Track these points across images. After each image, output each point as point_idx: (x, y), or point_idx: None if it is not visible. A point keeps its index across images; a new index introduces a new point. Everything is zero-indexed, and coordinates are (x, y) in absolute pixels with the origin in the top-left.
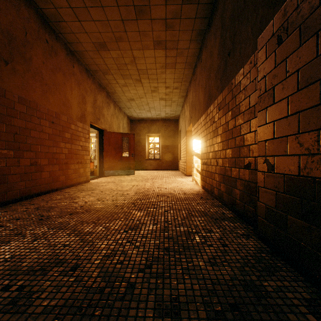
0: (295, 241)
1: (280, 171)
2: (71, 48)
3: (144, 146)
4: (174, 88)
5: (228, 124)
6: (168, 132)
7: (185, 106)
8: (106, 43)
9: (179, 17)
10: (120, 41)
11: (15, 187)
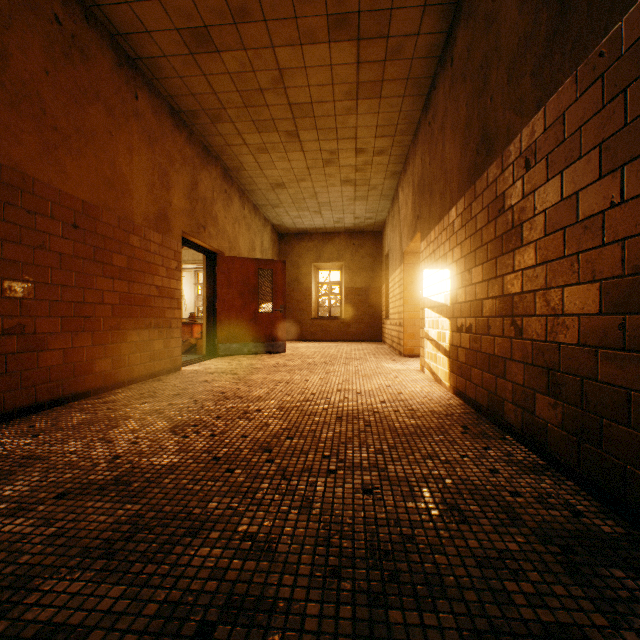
0: None
1: None
2: (130, 51)
3: (308, 290)
4: (375, 153)
5: (580, 201)
6: (359, 259)
7: (400, 196)
8: (209, 29)
9: None
10: (243, 21)
11: None
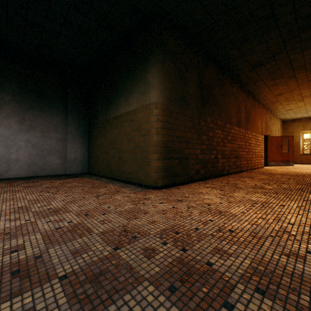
0: None
1: None
2: (259, 99)
3: (298, 143)
4: None
5: None
6: None
7: None
8: (282, 93)
9: None
10: (292, 90)
11: (249, 165)
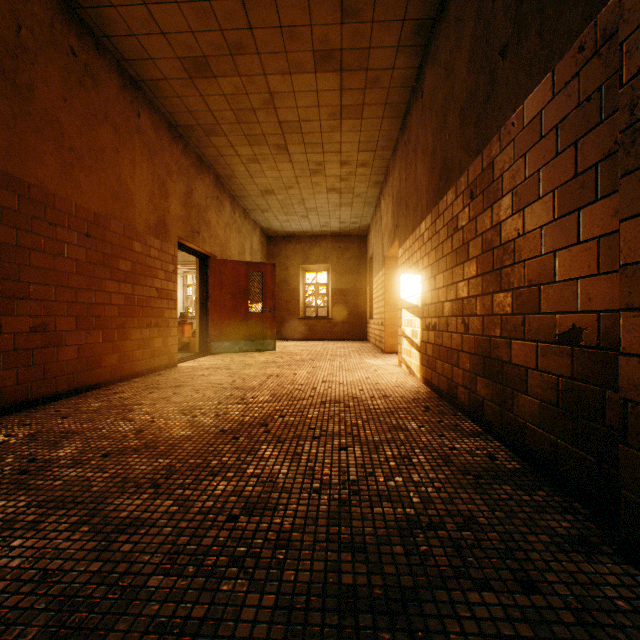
0: None
1: None
2: (134, 74)
3: (296, 291)
4: (358, 165)
5: (502, 229)
6: (345, 262)
7: (382, 204)
8: (207, 59)
9: None
10: (238, 53)
11: None
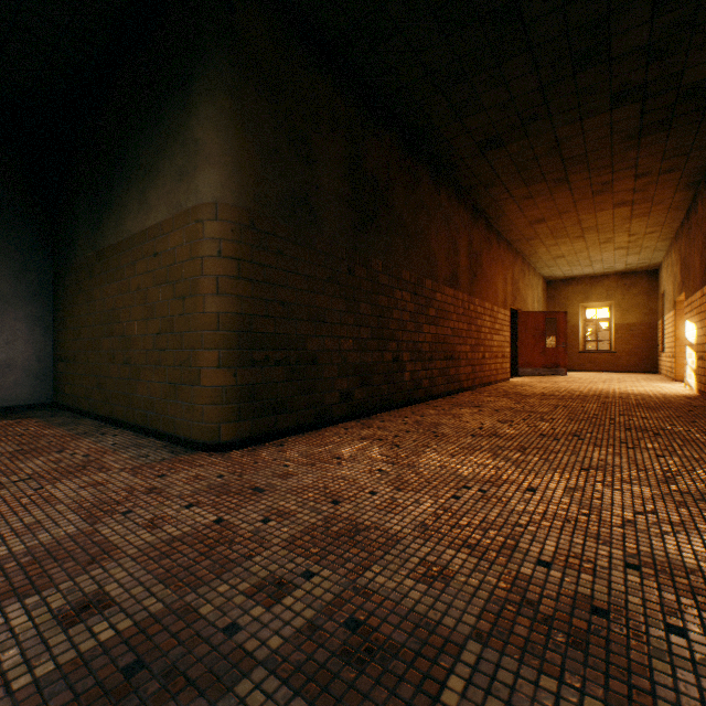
0: None
1: None
2: (499, 230)
3: (575, 327)
4: (646, 233)
5: None
6: (630, 298)
7: (672, 256)
8: (544, 218)
9: (654, 183)
10: (563, 214)
11: (477, 376)
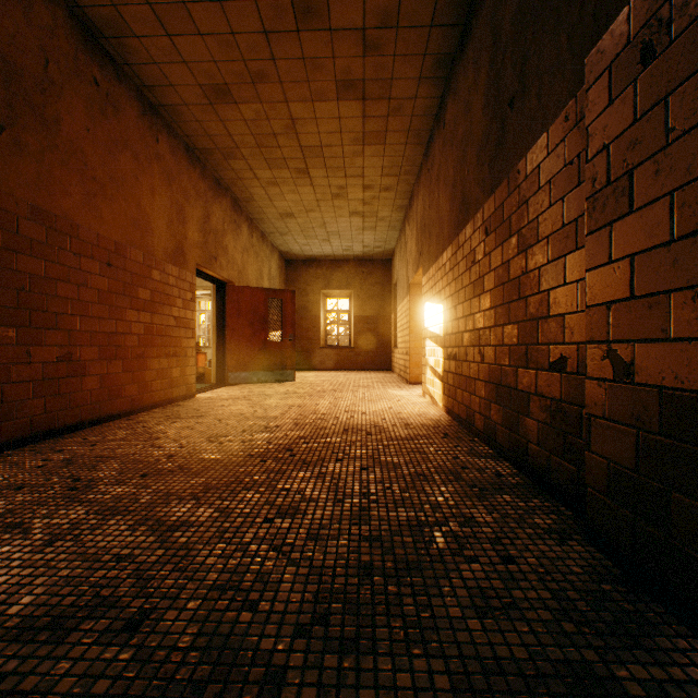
0: (692, 557)
1: (650, 379)
2: (153, 99)
3: (317, 318)
4: (382, 189)
5: (510, 267)
6: (369, 288)
7: (406, 229)
8: (229, 86)
9: (395, 25)
10: (260, 81)
11: (20, 412)
